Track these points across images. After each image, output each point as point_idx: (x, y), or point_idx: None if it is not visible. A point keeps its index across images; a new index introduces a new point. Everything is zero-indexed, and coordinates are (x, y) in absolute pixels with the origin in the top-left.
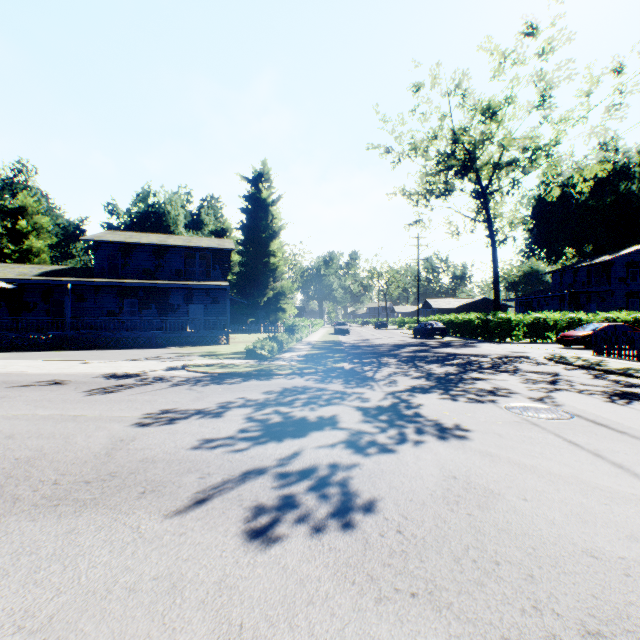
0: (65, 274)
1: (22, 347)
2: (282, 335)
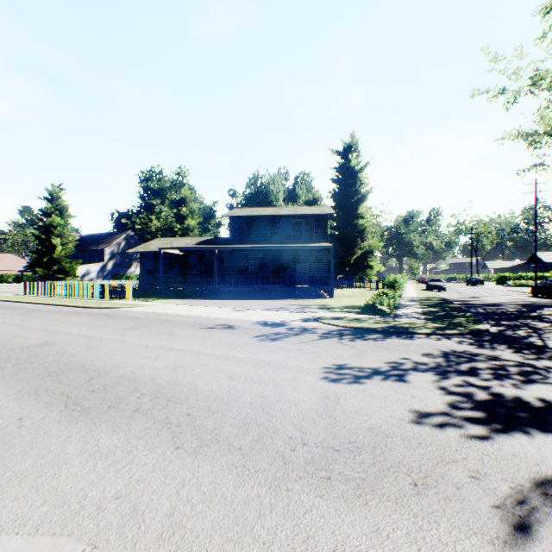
0: (211, 243)
1: (189, 296)
2: (388, 291)
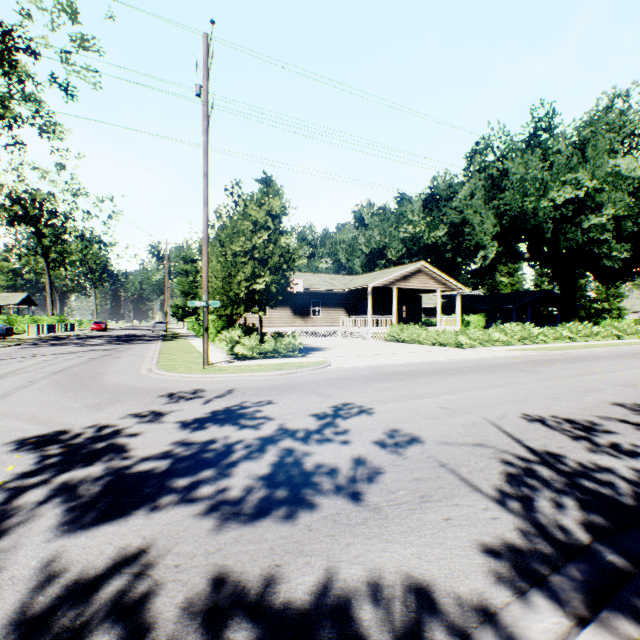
0: None
1: None
2: None
